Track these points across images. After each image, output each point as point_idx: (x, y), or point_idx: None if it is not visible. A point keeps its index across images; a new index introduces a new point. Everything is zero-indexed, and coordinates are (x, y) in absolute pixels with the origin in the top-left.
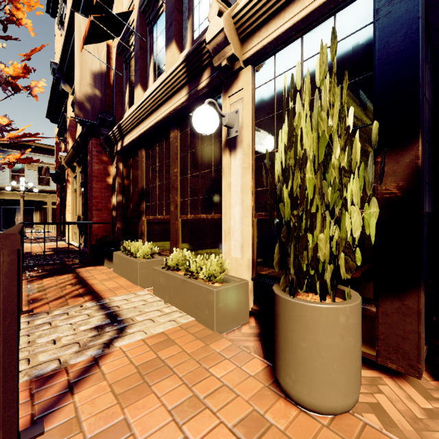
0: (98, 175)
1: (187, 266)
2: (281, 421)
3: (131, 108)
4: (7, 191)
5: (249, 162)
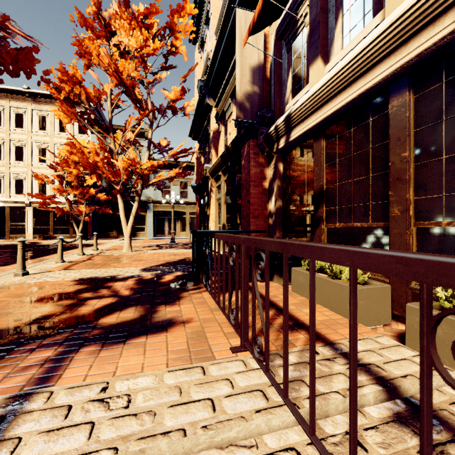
0: (255, 179)
1: None
2: None
3: (298, 94)
4: (160, 204)
5: None
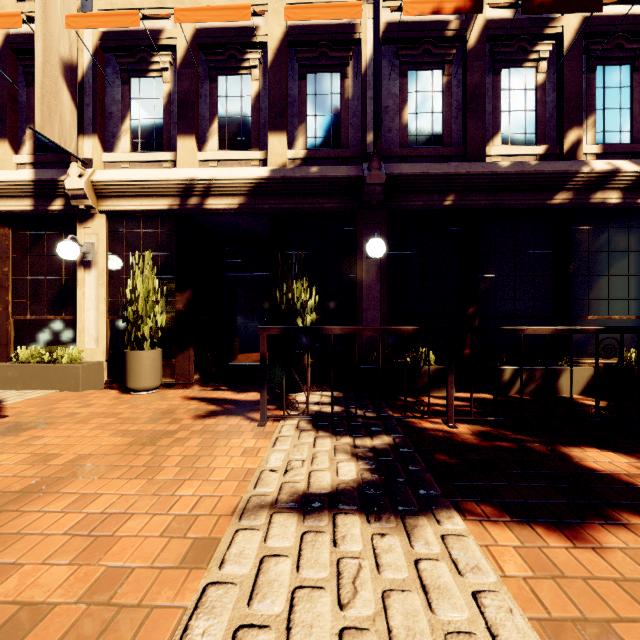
0: None
1: (40, 359)
2: (129, 397)
3: None
4: None
5: (104, 281)
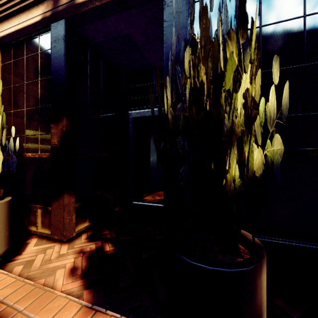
0: None
1: None
2: None
3: None
4: None
5: None
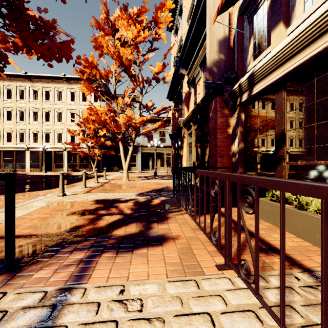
0: (221, 127)
1: None
2: None
3: (260, 56)
4: (146, 147)
5: None
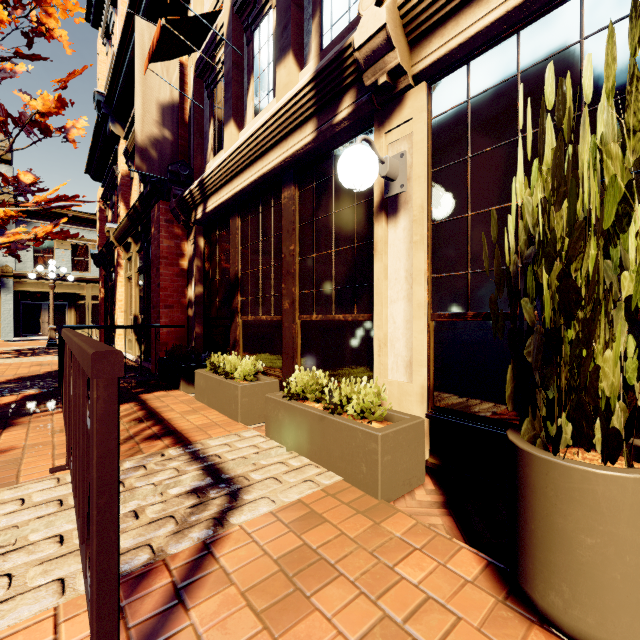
0: (167, 255)
1: (320, 394)
2: None
3: (217, 156)
4: (30, 279)
5: (422, 233)
